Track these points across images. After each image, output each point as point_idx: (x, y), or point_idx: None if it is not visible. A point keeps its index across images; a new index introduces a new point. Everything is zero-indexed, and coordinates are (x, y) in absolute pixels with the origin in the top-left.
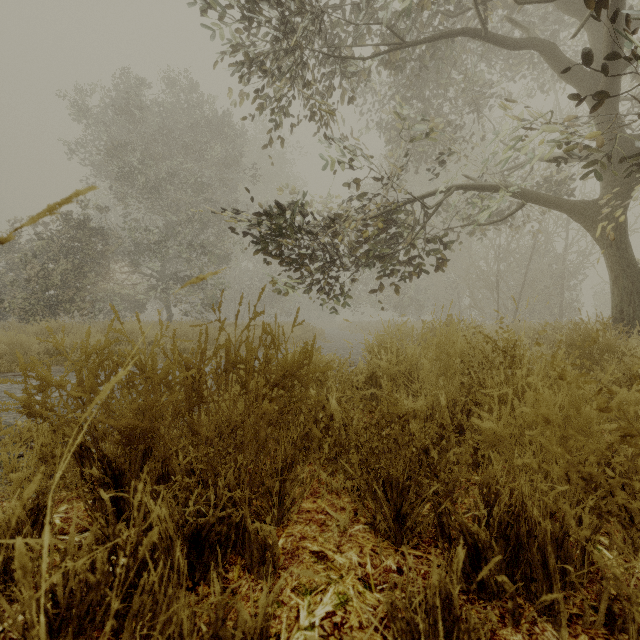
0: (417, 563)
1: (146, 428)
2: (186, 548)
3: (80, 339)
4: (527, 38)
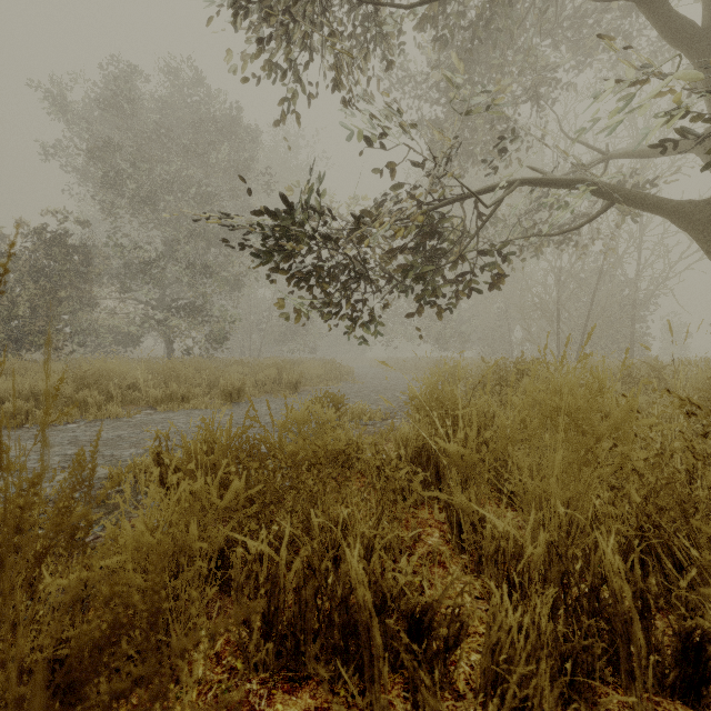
0: None
1: None
2: None
3: (30, 383)
4: None
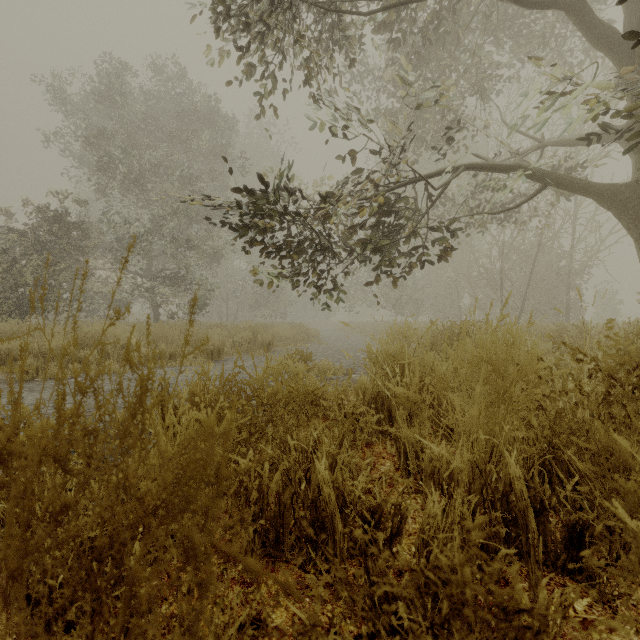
0: None
1: None
2: None
3: (38, 343)
4: None
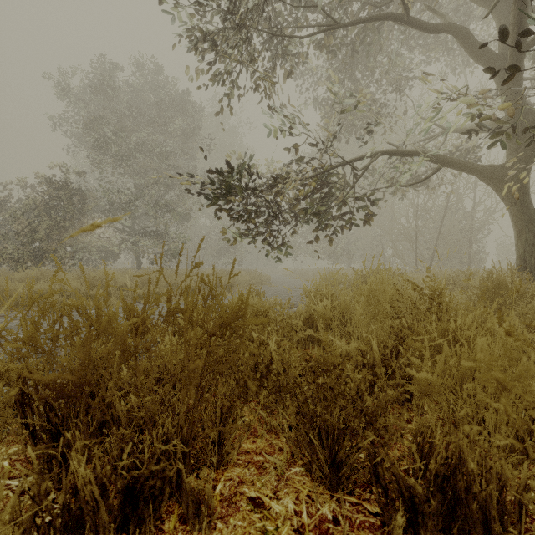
0: (352, 511)
1: (78, 381)
2: (120, 501)
3: (59, 284)
4: (443, 25)
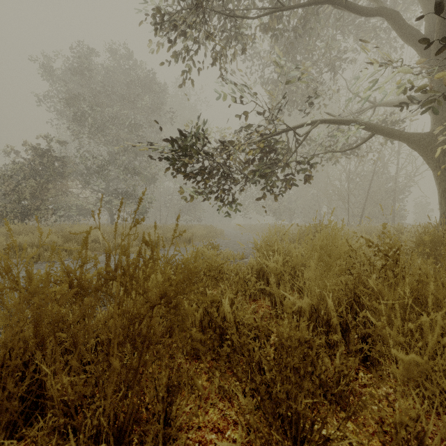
0: None
1: None
2: None
3: (38, 238)
4: (377, 9)
